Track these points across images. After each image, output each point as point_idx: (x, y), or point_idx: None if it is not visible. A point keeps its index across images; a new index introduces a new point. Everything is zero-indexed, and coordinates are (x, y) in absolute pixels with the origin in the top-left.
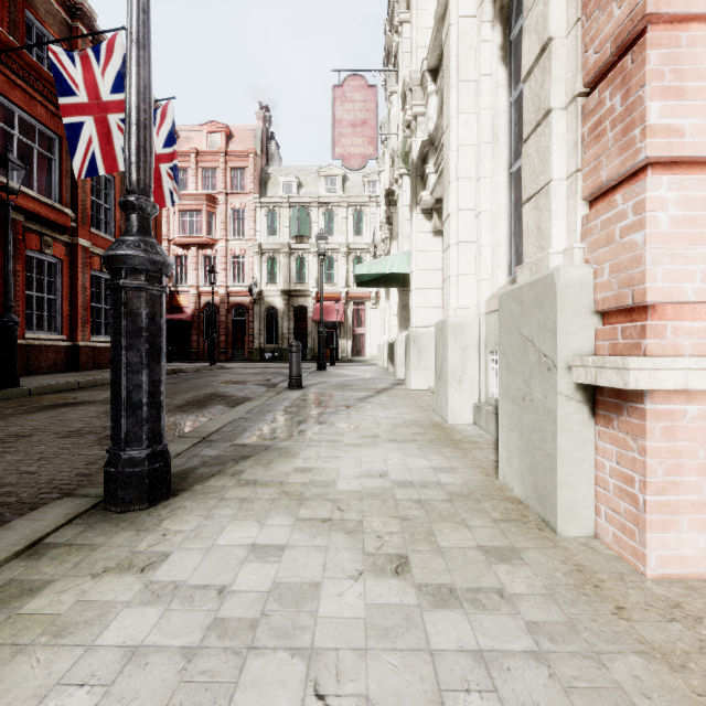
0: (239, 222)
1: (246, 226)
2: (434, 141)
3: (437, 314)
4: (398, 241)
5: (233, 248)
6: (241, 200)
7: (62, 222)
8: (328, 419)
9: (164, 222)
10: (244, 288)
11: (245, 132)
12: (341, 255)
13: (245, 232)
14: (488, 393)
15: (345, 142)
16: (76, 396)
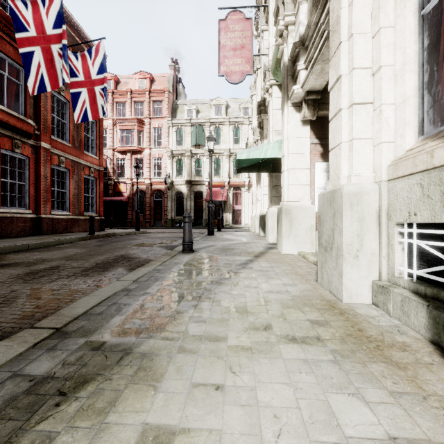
0: (159, 136)
1: (163, 139)
2: (304, 41)
3: (305, 191)
4: (269, 136)
5: (154, 153)
6: (159, 122)
7: (26, 129)
8: (211, 293)
9: (110, 137)
10: (161, 179)
11: (162, 78)
12: (225, 157)
13: (162, 143)
14: (393, 270)
15: (228, 62)
16: (15, 257)
